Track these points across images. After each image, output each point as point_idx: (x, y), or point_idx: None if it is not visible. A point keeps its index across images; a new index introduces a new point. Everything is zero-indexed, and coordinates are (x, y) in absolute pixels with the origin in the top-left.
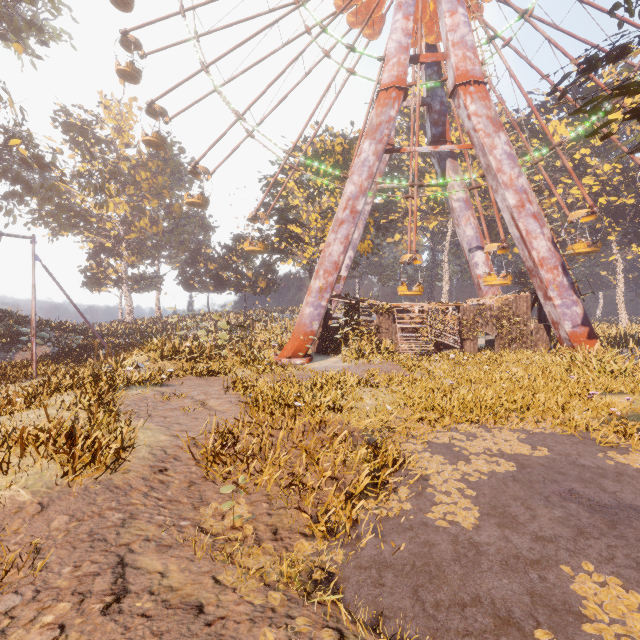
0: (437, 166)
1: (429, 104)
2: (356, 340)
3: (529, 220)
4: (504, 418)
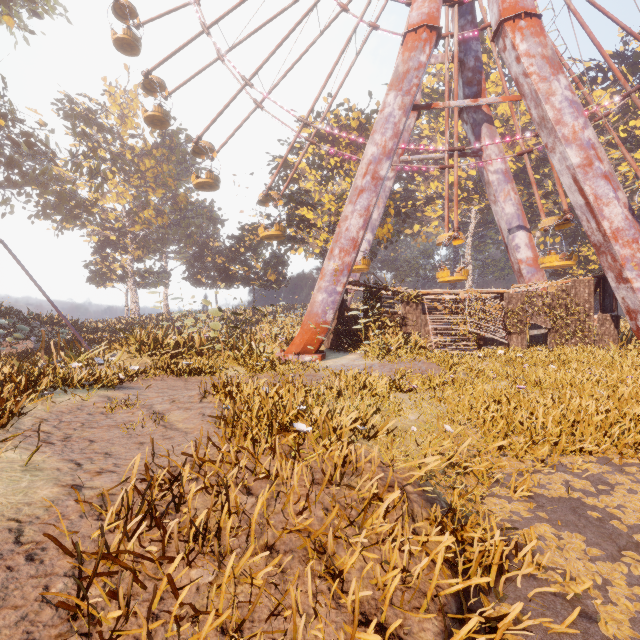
0: (470, 133)
1: (462, 60)
2: (378, 334)
3: (599, 182)
4: (635, 447)
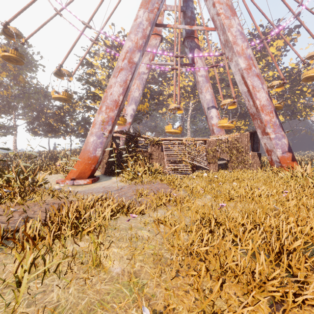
0: (189, 53)
1: (184, 11)
2: (134, 164)
3: (254, 78)
4: None
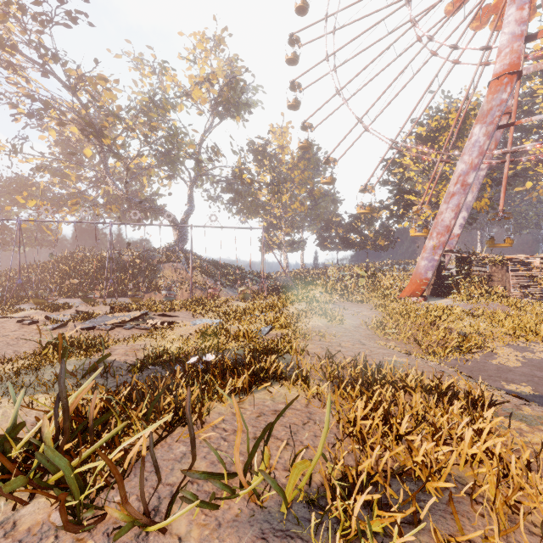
0: None
1: None
2: (467, 286)
3: None
4: None
